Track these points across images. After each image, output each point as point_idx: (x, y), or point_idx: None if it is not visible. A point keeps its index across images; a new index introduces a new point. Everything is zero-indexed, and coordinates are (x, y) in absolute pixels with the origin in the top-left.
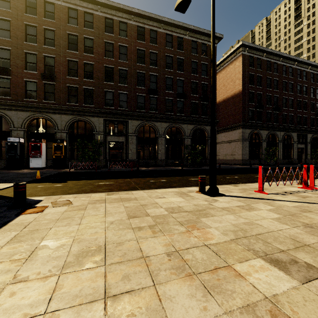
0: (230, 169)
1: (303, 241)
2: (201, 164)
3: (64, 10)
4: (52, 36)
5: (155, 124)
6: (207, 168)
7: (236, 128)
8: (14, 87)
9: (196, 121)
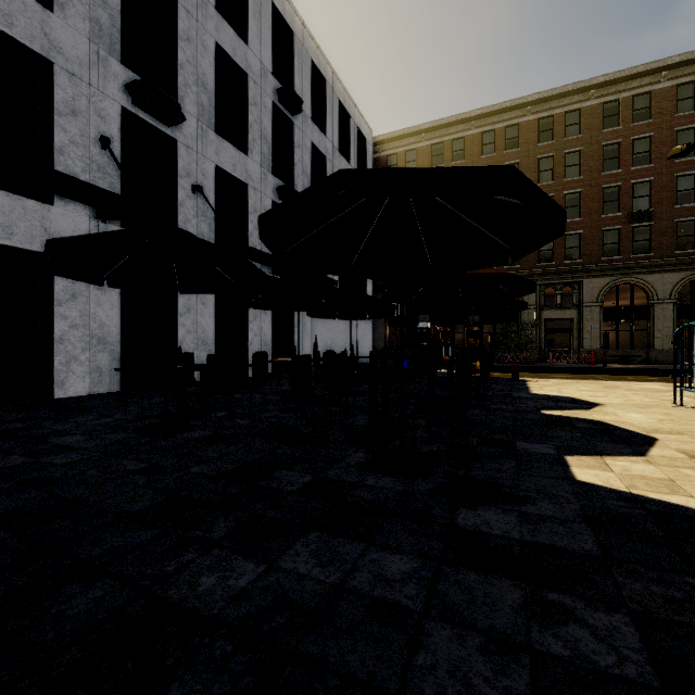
0: None
1: None
2: None
3: (477, 139)
4: None
5: (645, 279)
6: None
7: None
8: None
9: None
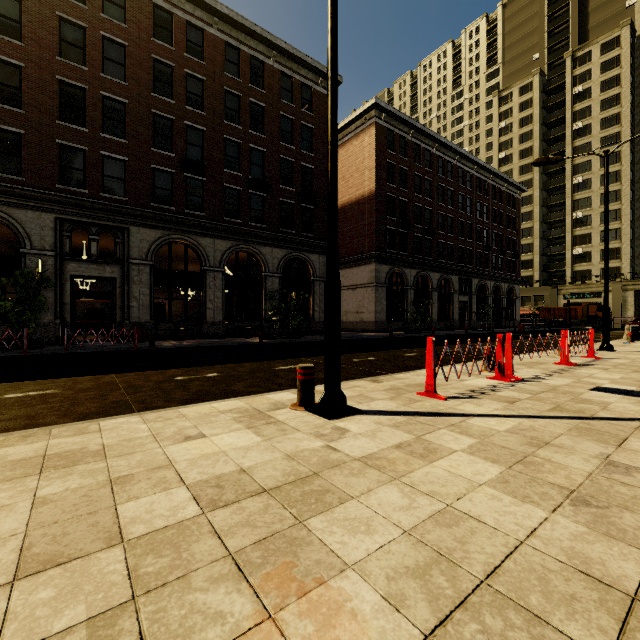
0: (356, 341)
1: (612, 576)
2: (302, 332)
3: None
4: None
5: (199, 241)
6: (314, 339)
7: (366, 263)
8: None
9: (290, 243)
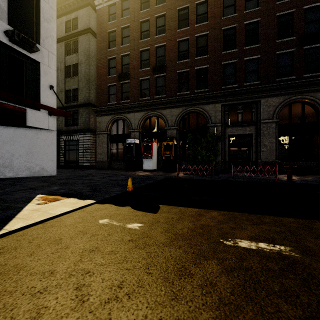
0: None
1: None
2: None
3: None
4: (163, 22)
5: (316, 96)
6: None
7: None
8: (132, 89)
9: None
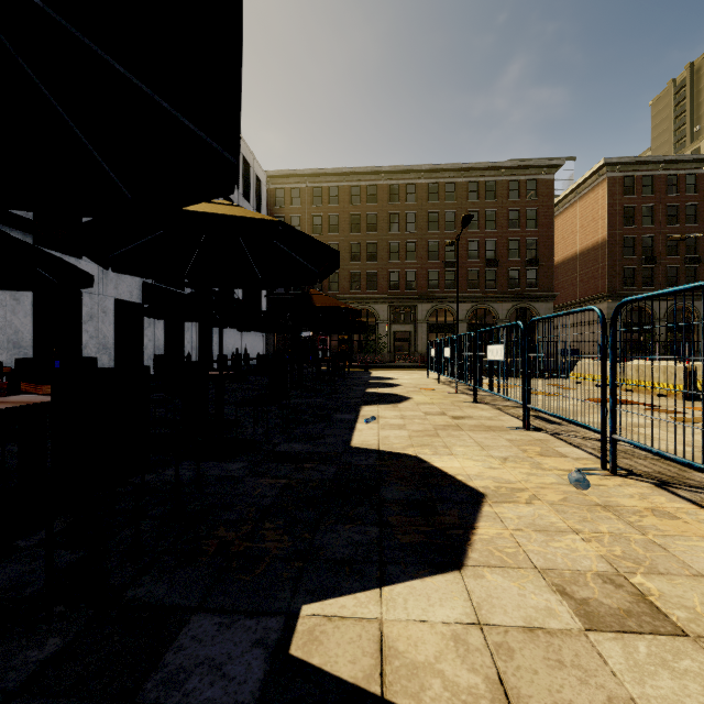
0: None
1: None
2: None
3: (347, 190)
4: (335, 220)
5: (452, 306)
6: None
7: (599, 301)
8: None
9: (516, 298)
